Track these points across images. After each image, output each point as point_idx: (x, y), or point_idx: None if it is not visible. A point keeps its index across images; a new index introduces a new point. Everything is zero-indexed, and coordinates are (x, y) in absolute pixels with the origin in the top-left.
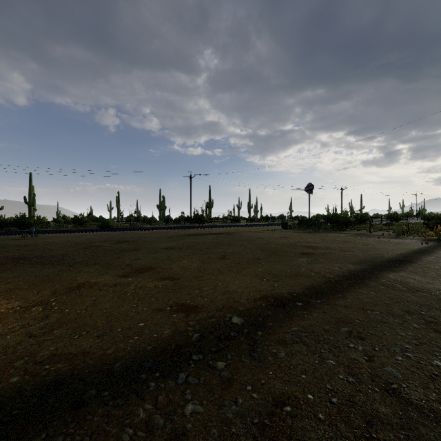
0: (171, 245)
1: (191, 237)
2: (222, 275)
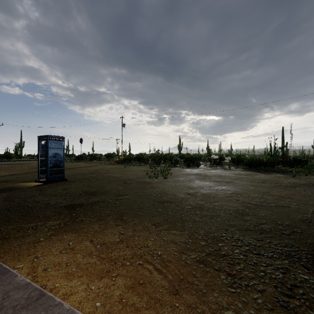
0: None
1: None
2: (1, 173)
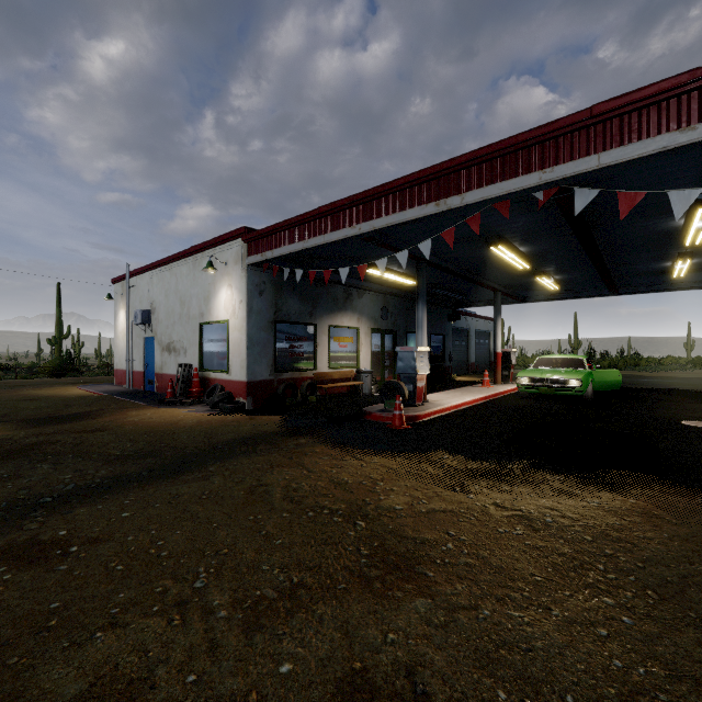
0: None
1: None
2: None
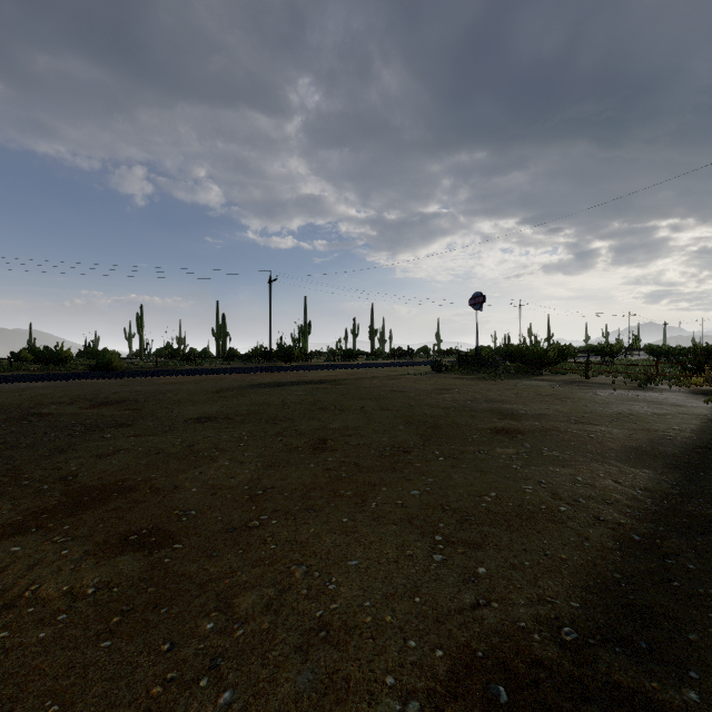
0: (212, 411)
1: (262, 390)
2: (311, 517)
